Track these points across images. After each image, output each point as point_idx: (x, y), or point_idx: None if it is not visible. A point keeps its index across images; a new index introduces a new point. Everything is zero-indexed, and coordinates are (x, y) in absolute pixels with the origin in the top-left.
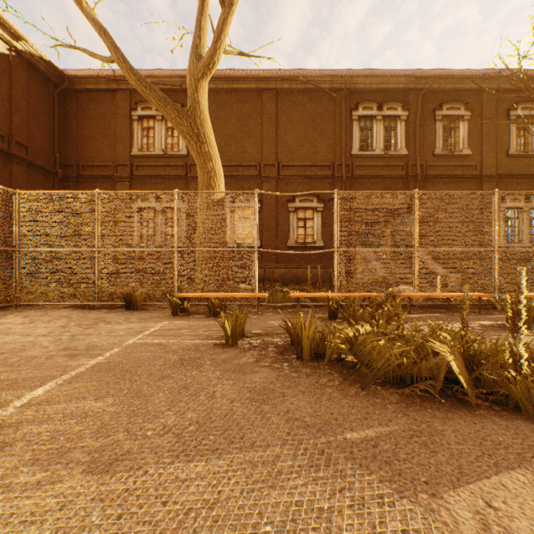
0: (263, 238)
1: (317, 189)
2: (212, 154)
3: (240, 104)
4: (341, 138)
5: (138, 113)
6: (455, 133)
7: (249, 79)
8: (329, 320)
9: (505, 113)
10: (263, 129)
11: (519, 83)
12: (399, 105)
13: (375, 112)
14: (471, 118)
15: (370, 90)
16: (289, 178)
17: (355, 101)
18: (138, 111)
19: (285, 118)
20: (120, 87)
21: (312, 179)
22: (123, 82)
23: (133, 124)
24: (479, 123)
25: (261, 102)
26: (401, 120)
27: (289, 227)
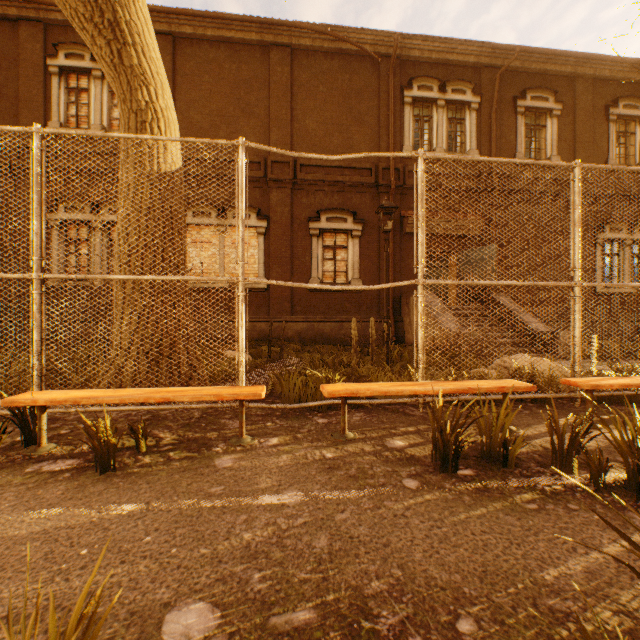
0: (270, 275)
1: (353, 203)
2: (148, 73)
3: (235, 65)
4: (388, 129)
5: (58, 63)
6: (540, 135)
7: (248, 24)
8: (440, 476)
9: (603, 112)
10: (270, 106)
11: (622, 71)
12: (468, 87)
13: (436, 94)
14: (561, 114)
15: (428, 62)
16: (310, 185)
17: (408, 76)
18: (60, 59)
19: (305, 93)
20: (25, 14)
21: (345, 188)
22: (29, 5)
23: (51, 81)
24: (571, 123)
25: (268, 64)
26: (471, 109)
27: (310, 259)
